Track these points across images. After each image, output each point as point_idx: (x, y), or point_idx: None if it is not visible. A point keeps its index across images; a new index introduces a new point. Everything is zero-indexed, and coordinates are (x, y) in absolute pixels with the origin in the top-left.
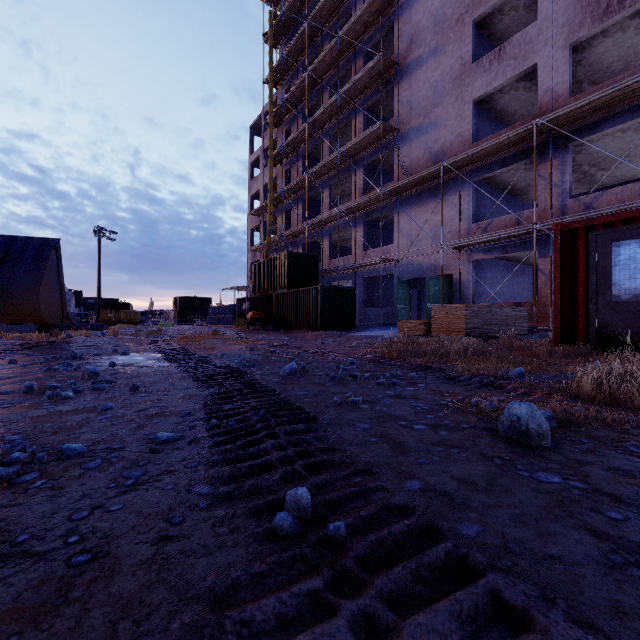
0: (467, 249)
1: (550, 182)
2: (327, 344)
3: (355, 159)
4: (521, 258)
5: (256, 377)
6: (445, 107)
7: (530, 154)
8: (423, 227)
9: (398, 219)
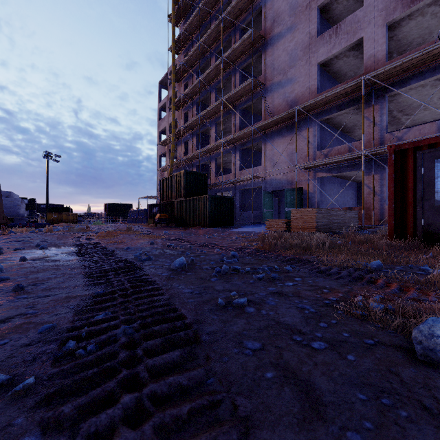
0: (313, 169)
1: (373, 121)
2: (213, 238)
3: (234, 105)
4: (350, 176)
5: (148, 271)
6: (298, 68)
7: (358, 101)
8: (282, 154)
9: (264, 148)
